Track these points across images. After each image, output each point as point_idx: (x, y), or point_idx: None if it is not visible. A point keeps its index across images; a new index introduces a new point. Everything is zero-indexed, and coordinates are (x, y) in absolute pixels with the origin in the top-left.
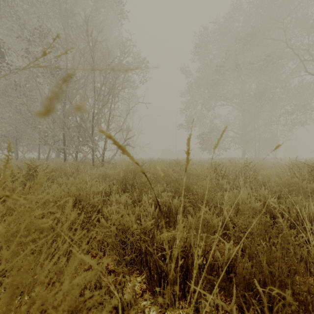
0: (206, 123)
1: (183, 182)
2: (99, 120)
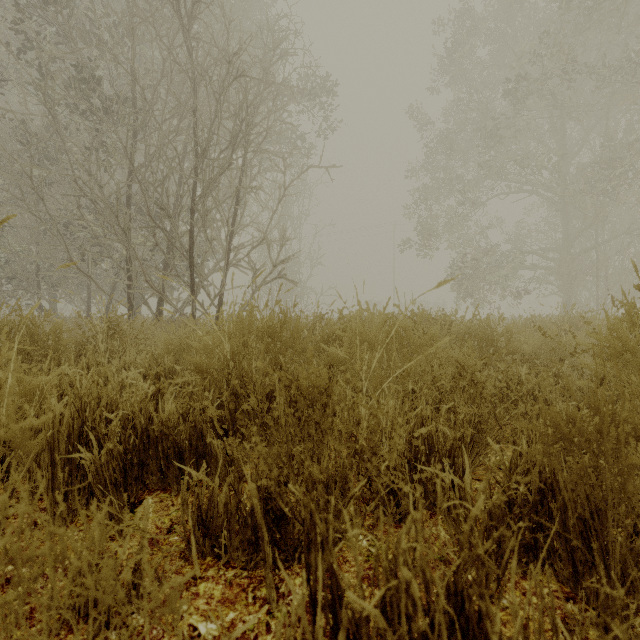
0: (471, 237)
1: (596, 404)
2: (204, 208)
